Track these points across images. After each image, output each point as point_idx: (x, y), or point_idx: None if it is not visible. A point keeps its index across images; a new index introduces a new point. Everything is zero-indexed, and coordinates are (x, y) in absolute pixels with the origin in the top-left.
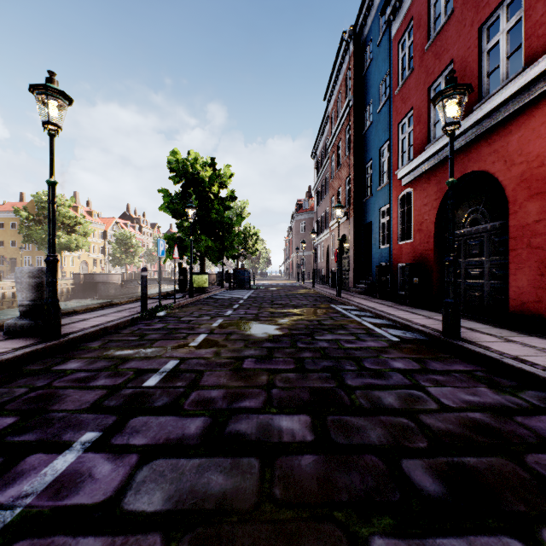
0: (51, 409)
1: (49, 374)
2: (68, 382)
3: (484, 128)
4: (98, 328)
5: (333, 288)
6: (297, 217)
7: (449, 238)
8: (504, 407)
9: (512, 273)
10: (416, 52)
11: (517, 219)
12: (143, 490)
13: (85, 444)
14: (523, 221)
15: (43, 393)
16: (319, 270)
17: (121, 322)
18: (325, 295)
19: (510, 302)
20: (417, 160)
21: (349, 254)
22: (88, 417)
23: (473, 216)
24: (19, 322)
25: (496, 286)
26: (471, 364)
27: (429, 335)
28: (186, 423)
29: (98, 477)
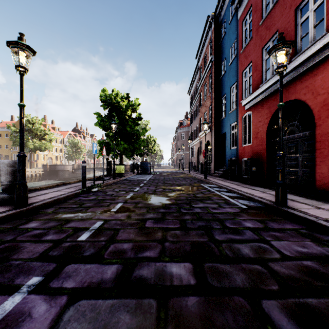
0: (11, 258)
1: (15, 231)
2: (27, 237)
3: (298, 72)
4: (53, 199)
5: (201, 174)
6: (179, 131)
7: (279, 141)
8: (326, 256)
9: (317, 164)
10: (254, 26)
11: (321, 130)
12: (68, 328)
13: (30, 286)
14: (325, 131)
15: (9, 246)
16: (192, 162)
17: (68, 195)
18: (197, 178)
19: (316, 182)
20: (255, 94)
21: (211, 153)
22: (36, 264)
23: (291, 128)
24: (1, 195)
25: (306, 172)
26: (296, 224)
27: (266, 204)
28: (104, 269)
29: (35, 316)
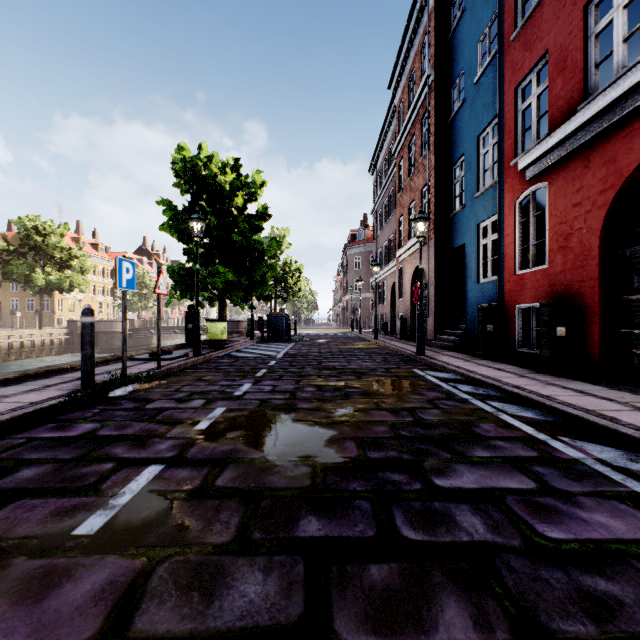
0: None
1: None
2: None
3: None
4: None
5: (402, 341)
6: (350, 251)
7: None
8: None
9: None
10: None
11: None
12: None
13: None
14: None
15: None
16: (380, 315)
17: None
18: (396, 351)
19: None
20: (564, 129)
21: (428, 293)
22: None
23: None
24: None
25: None
26: None
27: None
28: None
29: None
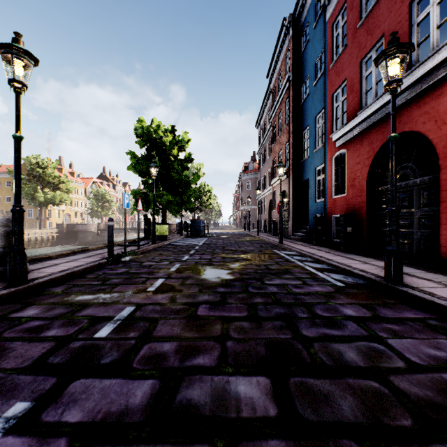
0: None
1: (2, 323)
2: (19, 332)
3: (415, 92)
4: (64, 273)
5: (274, 236)
6: (243, 177)
7: (391, 189)
8: None
9: (443, 222)
10: (349, 30)
11: None
12: None
13: (9, 421)
14: None
15: None
16: (262, 220)
17: (88, 267)
18: (268, 242)
19: (441, 249)
20: (351, 124)
21: (288, 207)
22: (25, 379)
23: (403, 172)
24: None
25: (425, 234)
26: (420, 311)
27: (370, 280)
28: (132, 388)
29: None
